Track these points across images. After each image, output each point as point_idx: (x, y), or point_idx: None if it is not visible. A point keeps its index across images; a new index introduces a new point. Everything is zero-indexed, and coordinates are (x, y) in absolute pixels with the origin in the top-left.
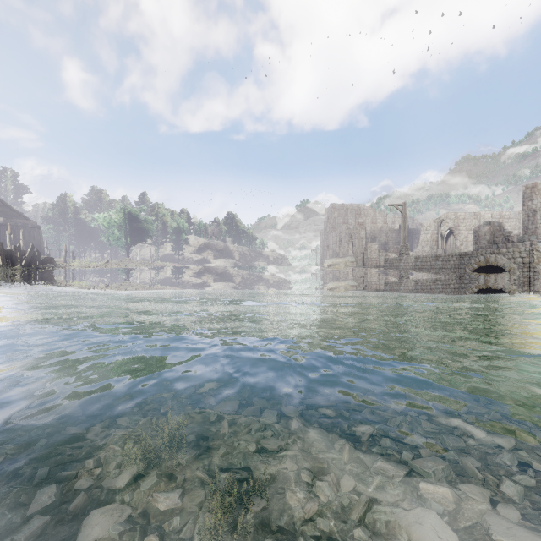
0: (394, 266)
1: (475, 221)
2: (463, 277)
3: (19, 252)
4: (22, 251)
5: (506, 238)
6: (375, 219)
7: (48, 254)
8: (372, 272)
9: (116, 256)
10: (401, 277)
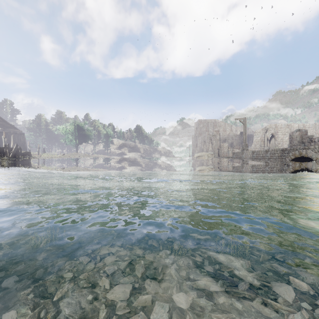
0: (238, 157)
1: (288, 129)
2: (284, 164)
3: (8, 148)
4: (10, 148)
5: (310, 139)
6: (225, 128)
7: (30, 150)
8: (224, 161)
9: (70, 151)
10: (243, 164)
